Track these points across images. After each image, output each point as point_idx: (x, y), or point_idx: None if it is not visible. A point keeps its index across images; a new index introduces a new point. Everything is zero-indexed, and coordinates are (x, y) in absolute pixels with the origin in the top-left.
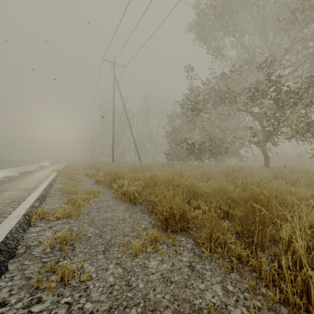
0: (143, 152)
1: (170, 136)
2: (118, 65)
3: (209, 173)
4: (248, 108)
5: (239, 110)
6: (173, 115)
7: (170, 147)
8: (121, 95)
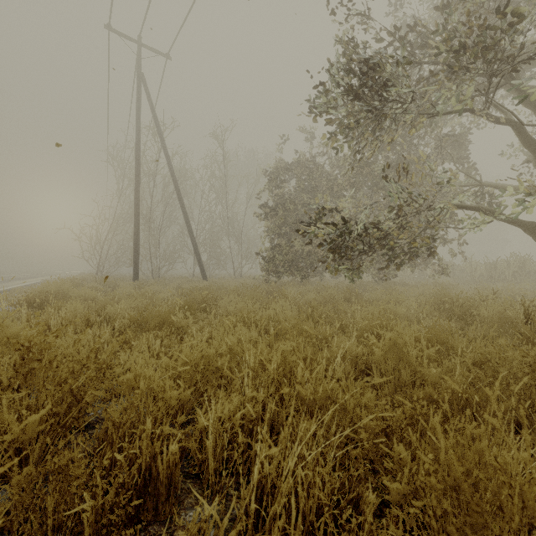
0: (213, 257)
1: (273, 216)
2: (149, 48)
3: (531, 357)
4: (456, 152)
5: (489, 119)
6: (280, 169)
7: (271, 244)
8: (158, 123)
